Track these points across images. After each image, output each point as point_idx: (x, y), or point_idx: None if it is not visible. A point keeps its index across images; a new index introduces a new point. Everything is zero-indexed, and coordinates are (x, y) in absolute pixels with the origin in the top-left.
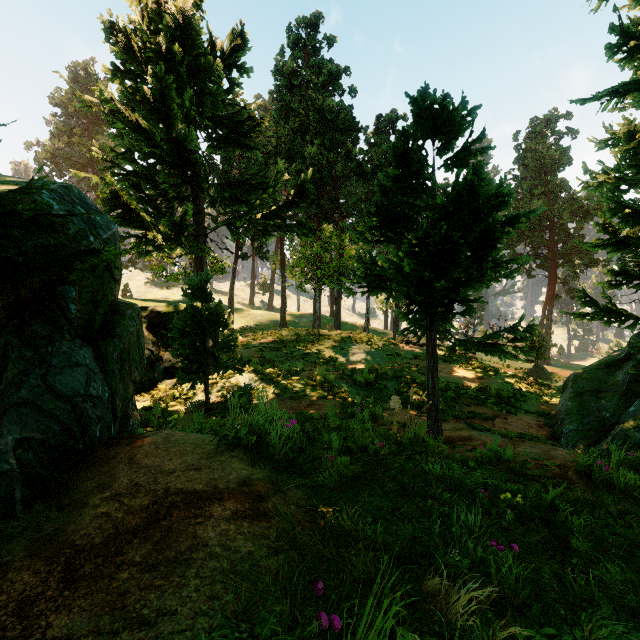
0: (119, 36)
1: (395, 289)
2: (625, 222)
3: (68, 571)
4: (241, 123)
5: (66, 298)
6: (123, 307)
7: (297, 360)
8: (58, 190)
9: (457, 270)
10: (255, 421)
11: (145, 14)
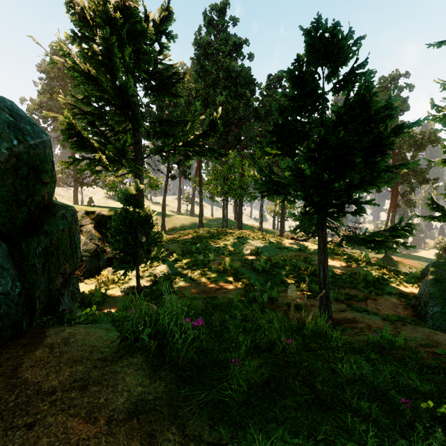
0: (75, 7)
1: (290, 194)
2: None
3: None
4: (169, 77)
5: None
6: (57, 208)
7: (210, 252)
8: None
9: (352, 173)
10: (160, 319)
11: None
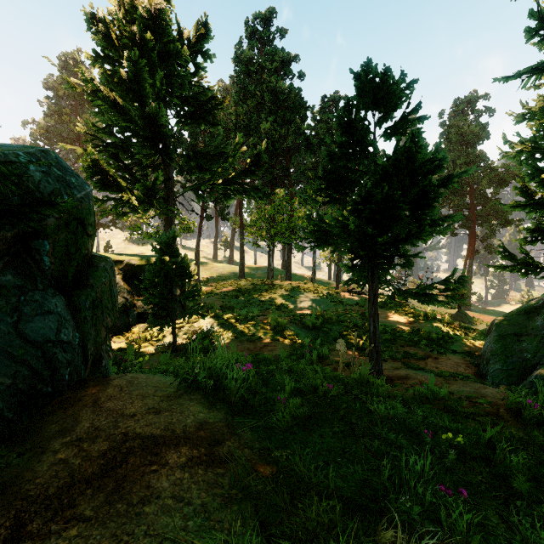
0: (99, 26)
1: (340, 244)
2: (542, 185)
3: (15, 527)
4: (205, 102)
5: (40, 251)
6: (97, 260)
7: (253, 306)
8: (36, 153)
9: (397, 226)
10: (213, 365)
11: (122, 7)
